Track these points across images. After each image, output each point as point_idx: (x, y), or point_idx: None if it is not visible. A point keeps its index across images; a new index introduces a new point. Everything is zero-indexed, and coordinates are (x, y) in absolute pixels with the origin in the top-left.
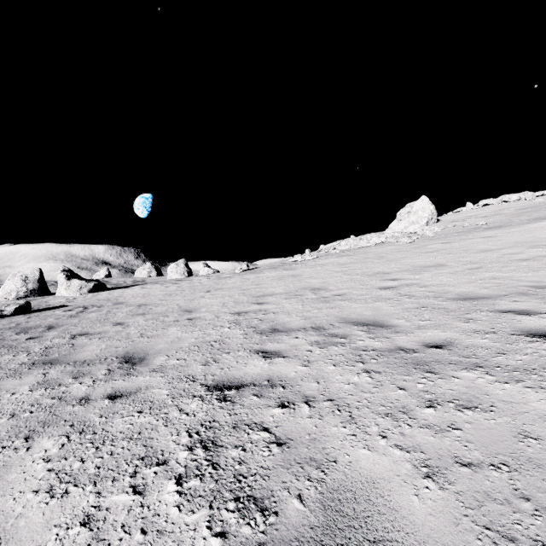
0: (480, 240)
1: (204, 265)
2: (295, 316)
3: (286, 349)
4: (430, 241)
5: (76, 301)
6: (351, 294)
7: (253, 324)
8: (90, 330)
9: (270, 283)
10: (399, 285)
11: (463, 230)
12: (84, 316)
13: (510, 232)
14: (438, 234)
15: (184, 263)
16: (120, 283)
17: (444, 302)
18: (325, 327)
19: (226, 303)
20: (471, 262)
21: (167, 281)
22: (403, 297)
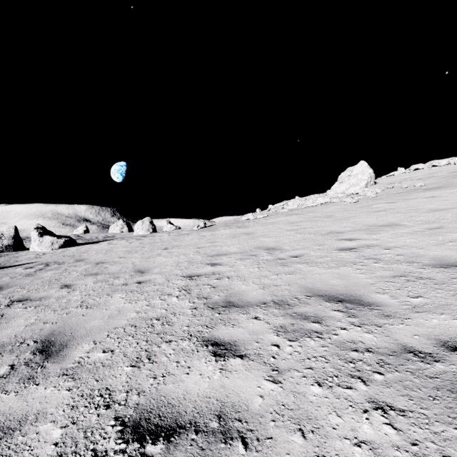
0: (425, 199)
1: (167, 222)
2: (252, 282)
3: (244, 339)
4: (373, 200)
5: (43, 257)
6: (310, 256)
7: (205, 293)
8: (33, 294)
9: (225, 241)
10: (359, 246)
11: (403, 191)
12: (40, 274)
13: (453, 192)
14: (379, 194)
15: (149, 220)
16: (92, 239)
17: (423, 269)
18: (289, 301)
19: (180, 262)
20: (427, 221)
21: (133, 237)
22: (370, 261)
